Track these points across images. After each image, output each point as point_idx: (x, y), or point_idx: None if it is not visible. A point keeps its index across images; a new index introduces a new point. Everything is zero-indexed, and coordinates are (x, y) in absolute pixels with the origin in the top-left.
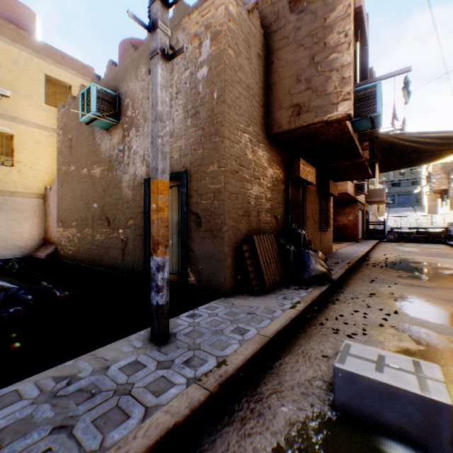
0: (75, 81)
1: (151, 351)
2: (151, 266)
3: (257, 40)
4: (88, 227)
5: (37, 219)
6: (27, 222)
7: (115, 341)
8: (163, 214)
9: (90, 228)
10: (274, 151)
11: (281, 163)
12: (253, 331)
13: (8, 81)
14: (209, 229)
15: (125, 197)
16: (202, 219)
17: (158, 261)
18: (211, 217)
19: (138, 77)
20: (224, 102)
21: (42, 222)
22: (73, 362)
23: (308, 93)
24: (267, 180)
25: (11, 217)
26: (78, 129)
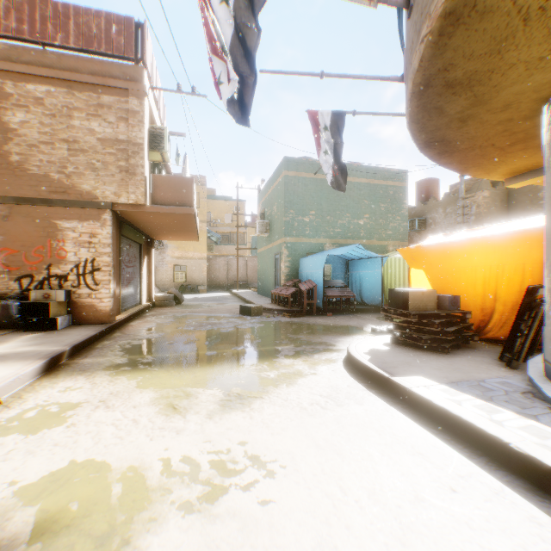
0: None
1: None
2: None
3: (500, 194)
4: None
5: None
6: None
7: None
8: None
9: None
10: None
11: None
12: None
13: None
14: None
15: None
16: None
17: None
18: None
19: (437, 213)
20: None
21: None
22: None
23: (528, 216)
24: None
25: None
26: None
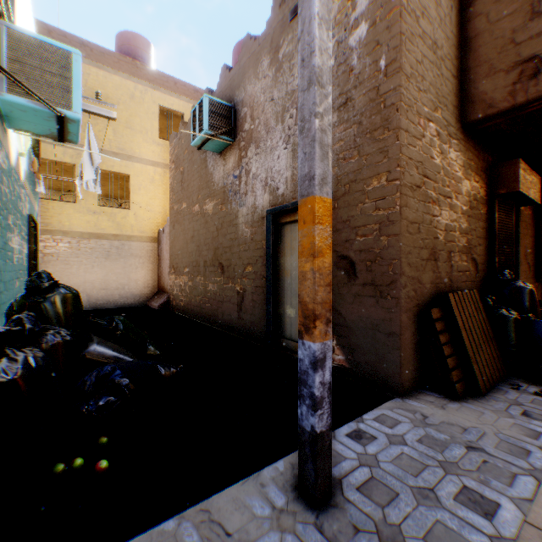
0: (186, 108)
1: (306, 527)
2: (300, 357)
3: None
4: (200, 275)
5: (151, 264)
6: (142, 268)
7: (238, 479)
8: (323, 262)
9: (202, 276)
10: (471, 152)
11: (480, 171)
12: (508, 509)
13: (125, 118)
14: (371, 282)
15: (242, 236)
16: (358, 265)
17: (315, 350)
18: (374, 263)
19: (258, 75)
20: (400, 70)
21: (155, 268)
22: (175, 523)
23: None
24: (461, 199)
25: (127, 263)
26: (189, 159)
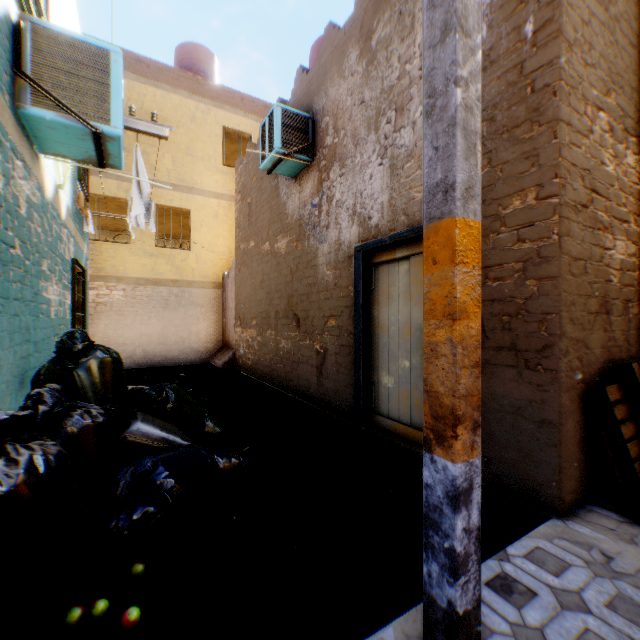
0: (255, 128)
1: None
2: (427, 481)
3: None
4: (270, 328)
5: (214, 315)
6: (204, 319)
7: None
8: (468, 327)
9: (273, 329)
10: None
11: None
12: None
13: (184, 144)
14: (510, 346)
15: (322, 281)
16: (489, 321)
17: (456, 476)
18: (514, 318)
19: (344, 73)
20: (558, 34)
21: (219, 319)
22: None
23: None
24: None
25: (187, 313)
26: (257, 187)
